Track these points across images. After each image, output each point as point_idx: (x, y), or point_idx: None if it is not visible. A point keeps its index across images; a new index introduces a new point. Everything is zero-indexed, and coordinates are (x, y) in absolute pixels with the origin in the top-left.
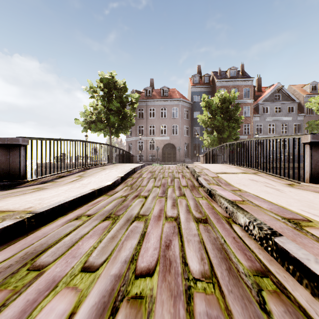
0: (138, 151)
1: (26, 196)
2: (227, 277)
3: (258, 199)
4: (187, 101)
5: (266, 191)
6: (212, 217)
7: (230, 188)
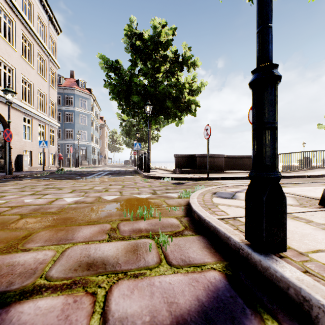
0: None
1: None
2: None
3: None
4: None
5: None
6: None
7: None
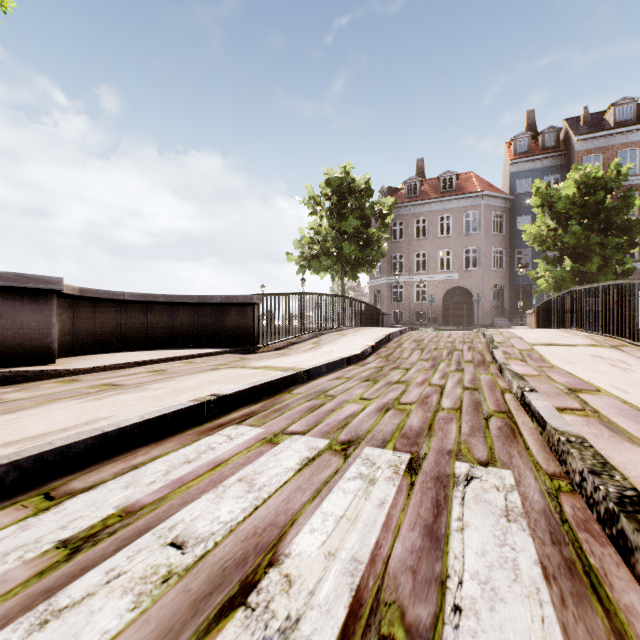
0: (393, 305)
1: (278, 359)
2: (469, 410)
3: (565, 375)
4: (500, 195)
5: (598, 370)
6: (485, 388)
7: (539, 364)
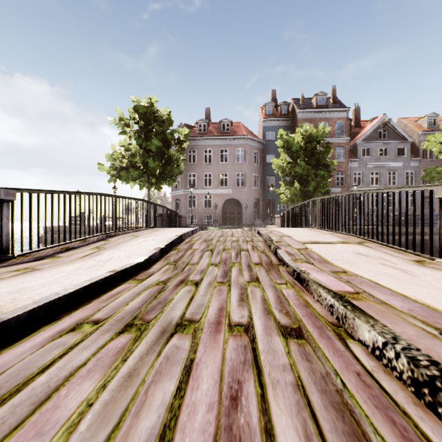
0: (189, 210)
1: None
2: None
3: (380, 289)
4: (257, 139)
5: (388, 274)
6: (308, 325)
7: (329, 267)
